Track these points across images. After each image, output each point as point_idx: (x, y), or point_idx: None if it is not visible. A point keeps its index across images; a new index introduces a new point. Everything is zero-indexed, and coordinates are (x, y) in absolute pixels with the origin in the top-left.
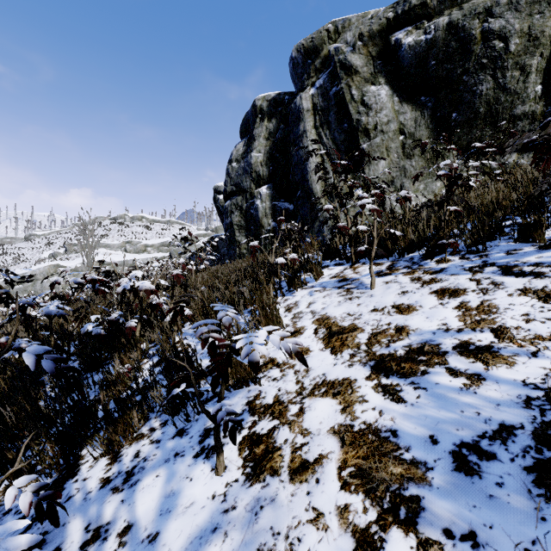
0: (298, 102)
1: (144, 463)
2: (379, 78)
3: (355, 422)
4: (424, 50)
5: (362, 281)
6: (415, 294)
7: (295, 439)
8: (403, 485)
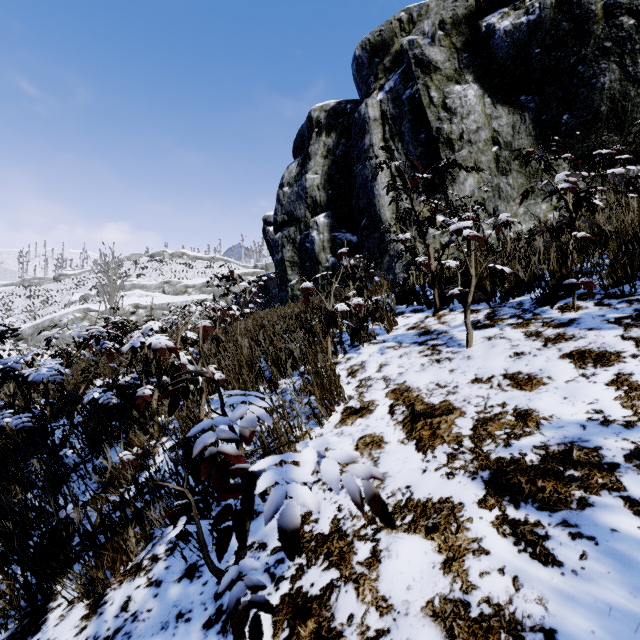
0: (363, 110)
1: (131, 625)
2: (465, 75)
3: (471, 596)
4: (526, 35)
5: (452, 334)
6: (536, 357)
7: (366, 618)
8: None
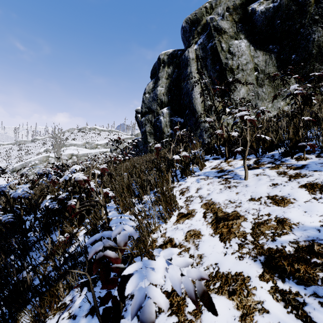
0: (186, 54)
1: None
2: (240, 35)
3: None
4: (272, 13)
5: (236, 172)
6: (285, 186)
7: None
8: None
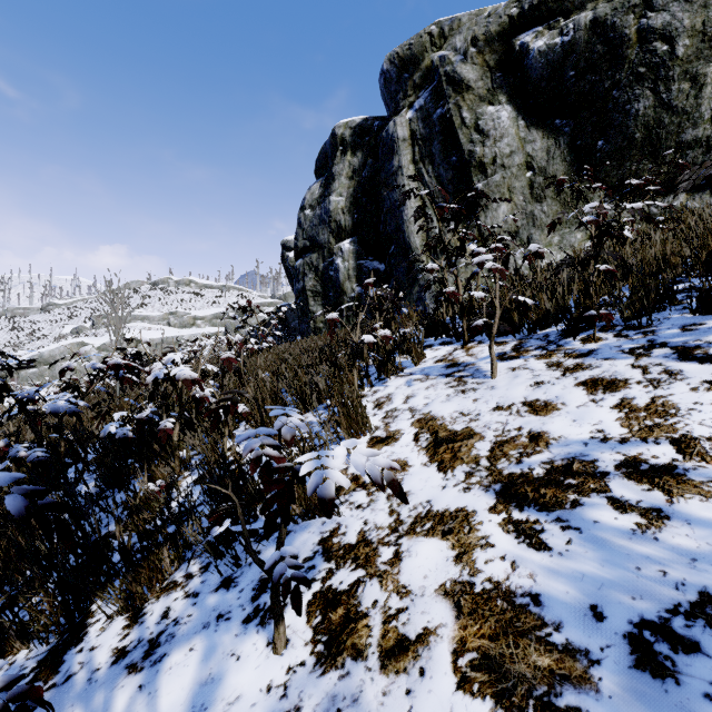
0: (391, 128)
1: (174, 628)
2: (498, 96)
3: (477, 578)
4: (560, 57)
5: (478, 366)
6: (554, 385)
7: (389, 601)
8: (554, 687)
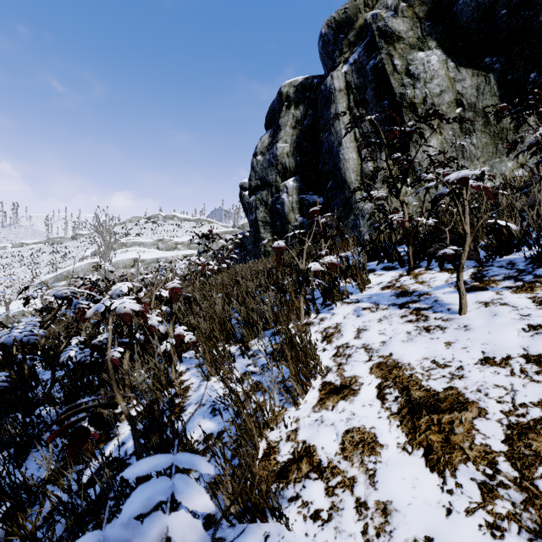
0: (328, 82)
1: None
2: (428, 42)
3: None
4: None
5: (435, 297)
6: None
7: None
8: None
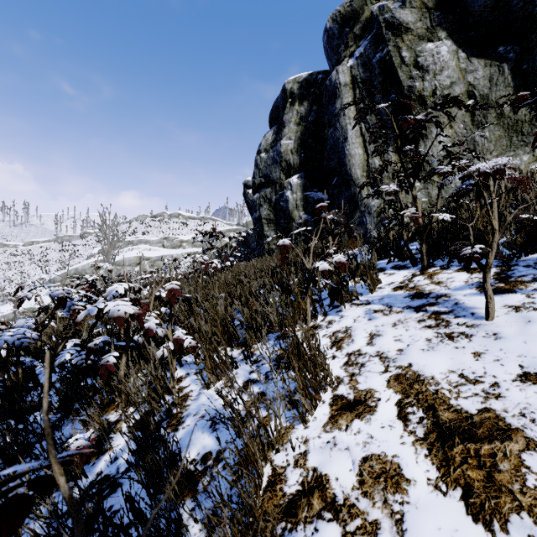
0: (333, 77)
1: None
2: (438, 33)
3: None
4: None
5: (456, 299)
6: None
7: None
8: None
